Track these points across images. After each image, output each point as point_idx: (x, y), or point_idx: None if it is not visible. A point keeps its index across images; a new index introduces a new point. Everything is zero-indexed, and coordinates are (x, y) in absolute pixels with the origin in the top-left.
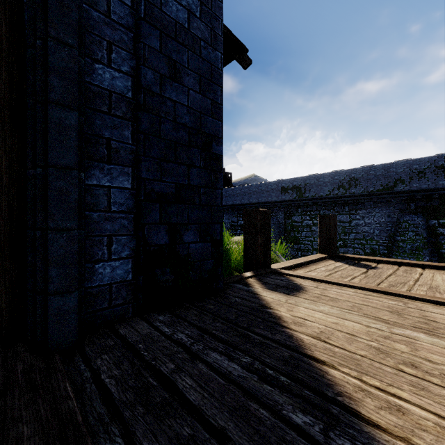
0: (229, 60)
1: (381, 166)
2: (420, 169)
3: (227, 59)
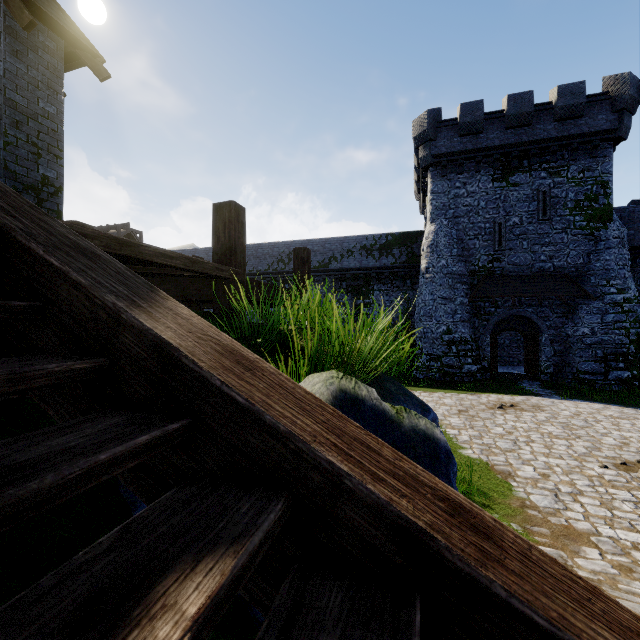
0: (81, 63)
1: (318, 241)
2: (349, 247)
3: (77, 61)
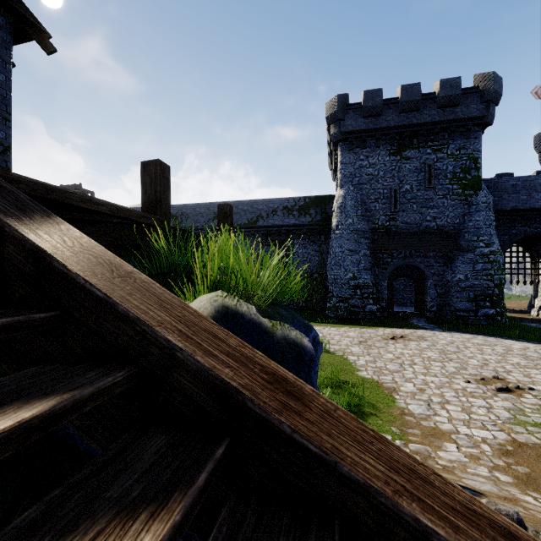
0: (29, 37)
1: (247, 202)
2: (274, 208)
3: (25, 35)
